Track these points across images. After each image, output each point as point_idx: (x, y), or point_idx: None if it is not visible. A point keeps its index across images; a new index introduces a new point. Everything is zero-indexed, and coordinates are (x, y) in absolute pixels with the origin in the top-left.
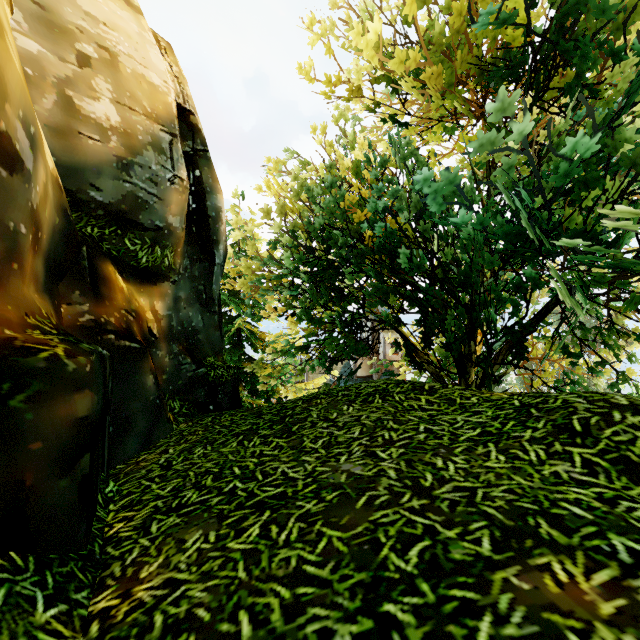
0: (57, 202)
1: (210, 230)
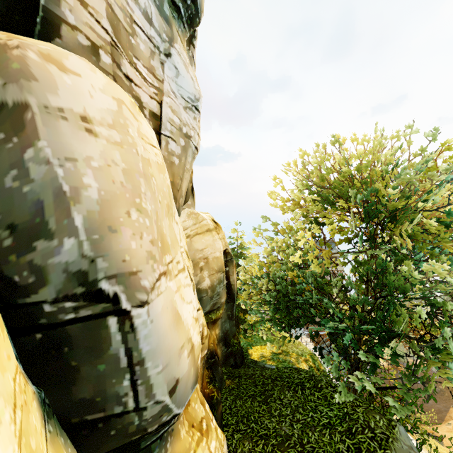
0: None
1: (233, 290)
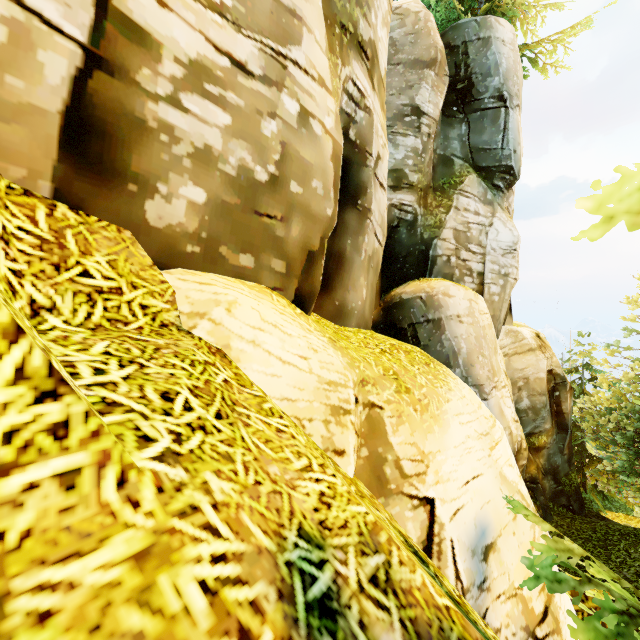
0: None
1: (566, 419)
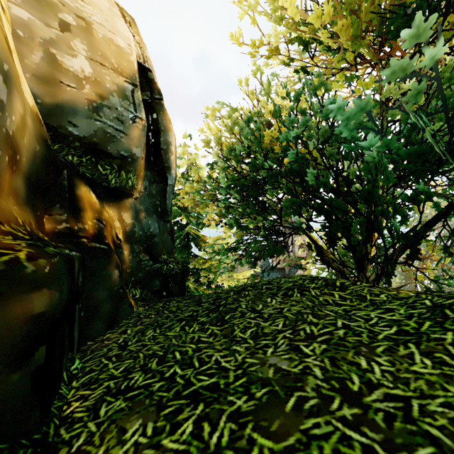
0: (37, 133)
1: (164, 159)
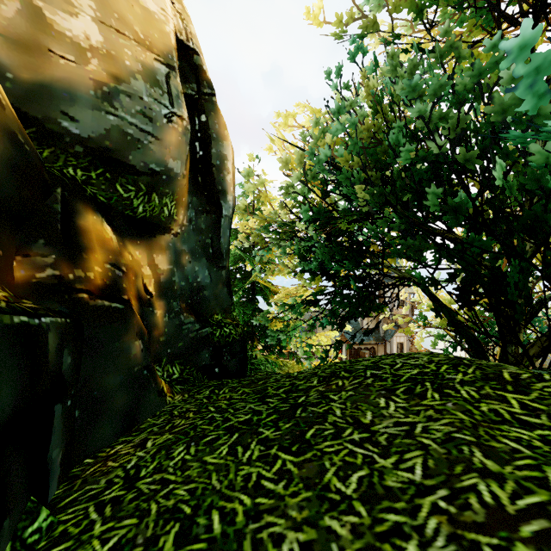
0: None
1: (216, 179)
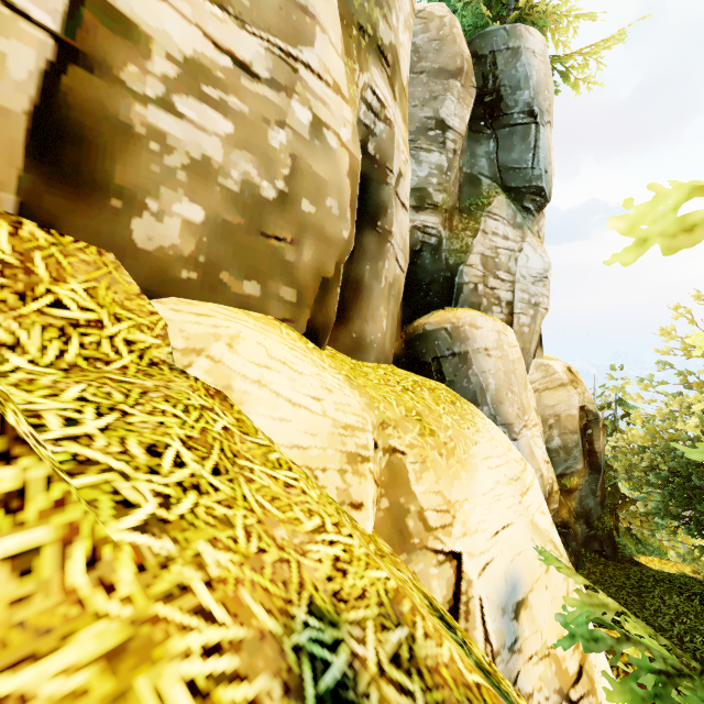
0: None
1: (598, 459)
